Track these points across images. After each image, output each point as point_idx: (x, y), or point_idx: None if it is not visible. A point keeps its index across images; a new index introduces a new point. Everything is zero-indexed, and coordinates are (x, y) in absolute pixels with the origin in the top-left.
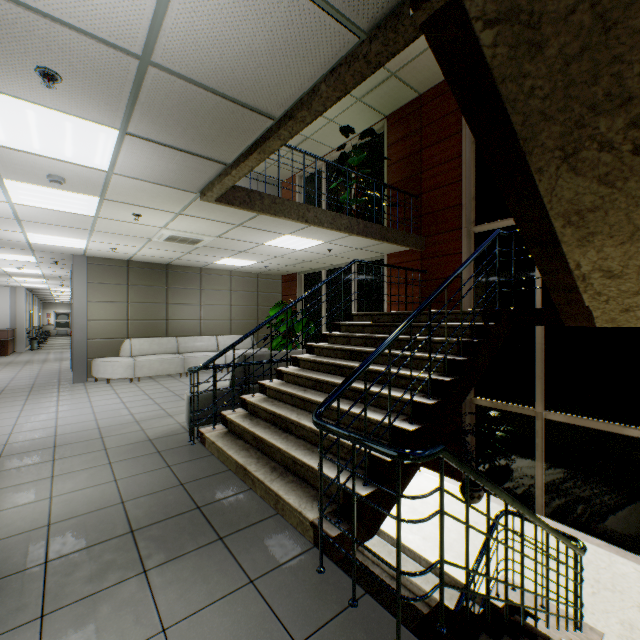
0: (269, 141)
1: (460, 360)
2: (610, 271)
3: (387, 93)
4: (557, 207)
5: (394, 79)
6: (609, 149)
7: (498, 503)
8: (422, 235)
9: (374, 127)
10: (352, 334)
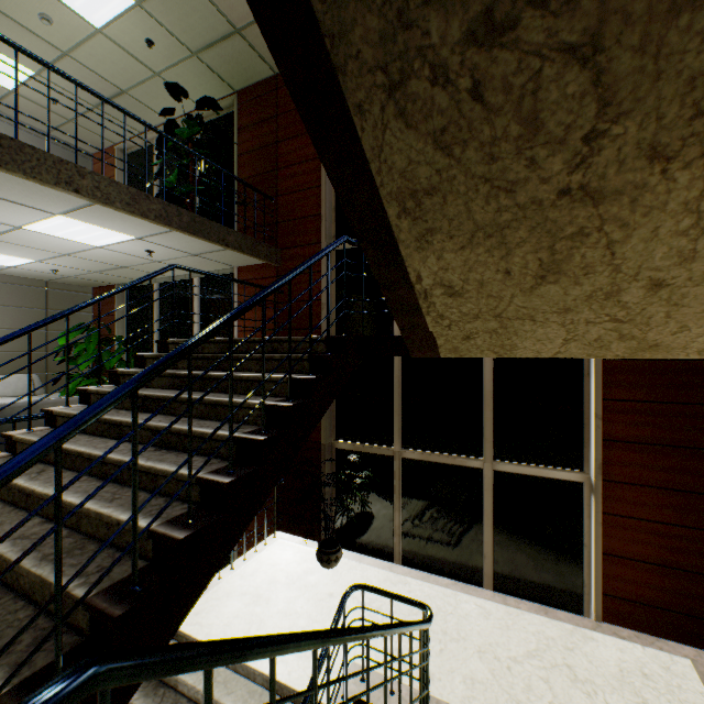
0: None
1: (285, 407)
2: (452, 287)
3: (234, 57)
4: (389, 182)
5: (241, 39)
6: (445, 82)
7: (358, 560)
8: (279, 247)
9: (222, 102)
10: None
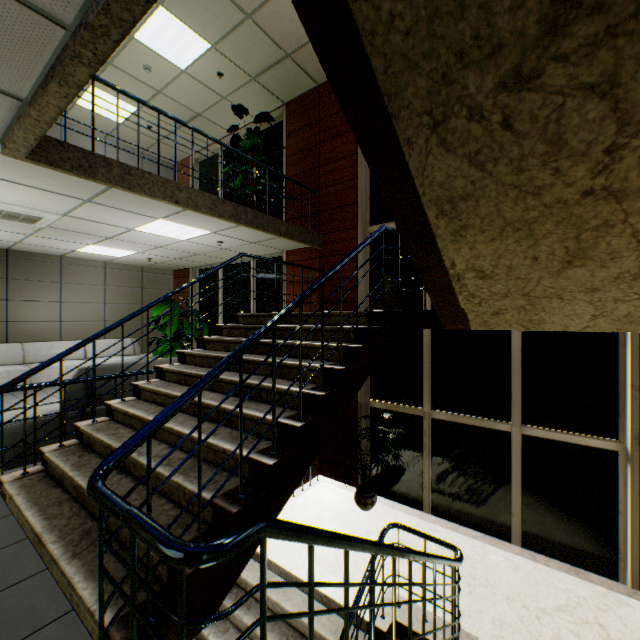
0: (67, 64)
1: (339, 369)
2: (482, 271)
3: (284, 76)
4: (430, 192)
5: (290, 61)
6: (479, 118)
7: (390, 506)
8: (321, 232)
9: (273, 113)
10: (231, 339)
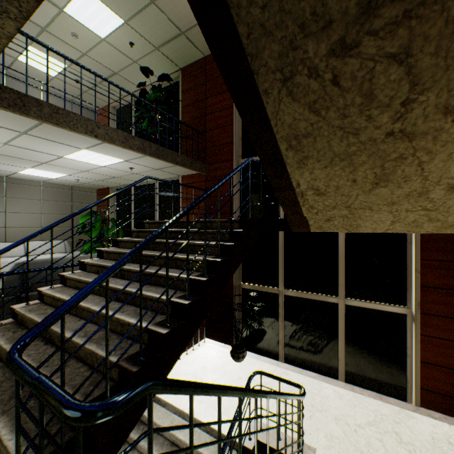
0: None
1: (217, 261)
2: (319, 189)
3: (180, 48)
4: (282, 131)
5: (184, 37)
6: (316, 76)
7: (256, 358)
8: (206, 163)
9: (172, 75)
10: (138, 239)
